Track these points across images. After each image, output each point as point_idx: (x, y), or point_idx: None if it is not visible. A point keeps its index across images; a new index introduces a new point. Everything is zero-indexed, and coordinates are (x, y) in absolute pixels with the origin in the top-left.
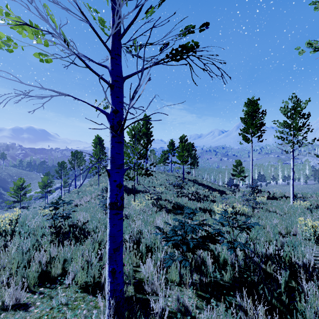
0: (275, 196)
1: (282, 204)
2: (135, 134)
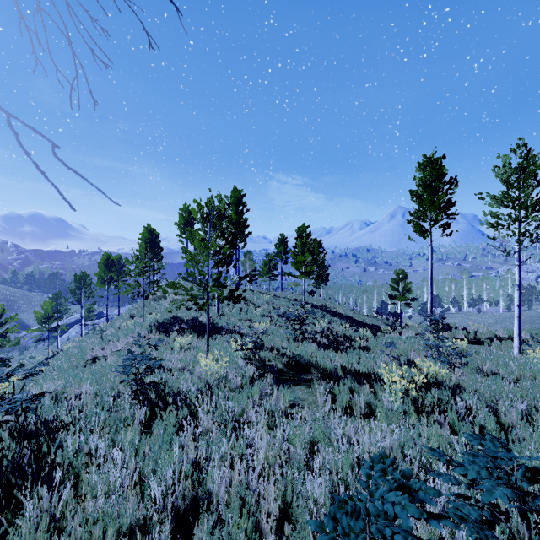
0: (479, 337)
1: (502, 355)
2: (209, 214)
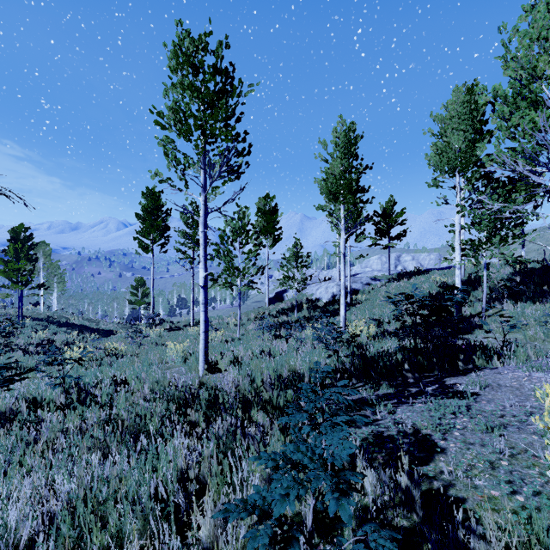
0: (179, 326)
1: (180, 334)
2: None
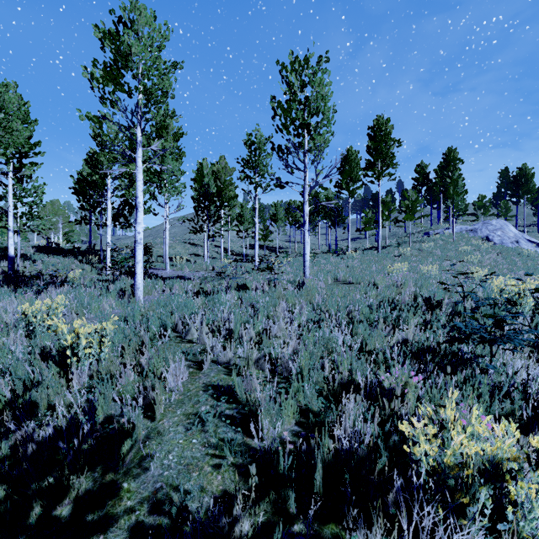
0: None
1: None
2: None
